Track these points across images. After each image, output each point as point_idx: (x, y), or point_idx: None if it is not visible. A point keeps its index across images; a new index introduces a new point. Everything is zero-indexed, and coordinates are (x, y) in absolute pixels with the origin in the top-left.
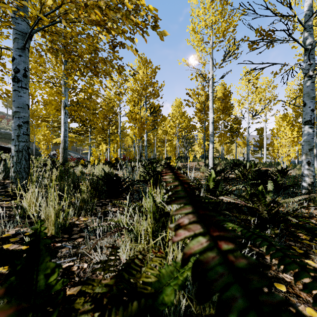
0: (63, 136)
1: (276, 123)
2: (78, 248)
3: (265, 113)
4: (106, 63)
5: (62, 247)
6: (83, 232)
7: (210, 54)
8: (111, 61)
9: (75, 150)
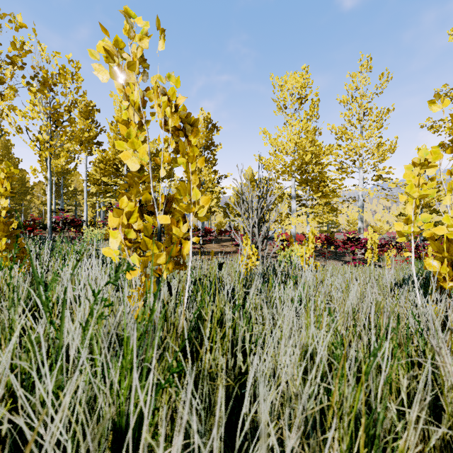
0: None
1: None
2: None
3: None
4: None
5: None
6: None
7: None
8: None
9: None
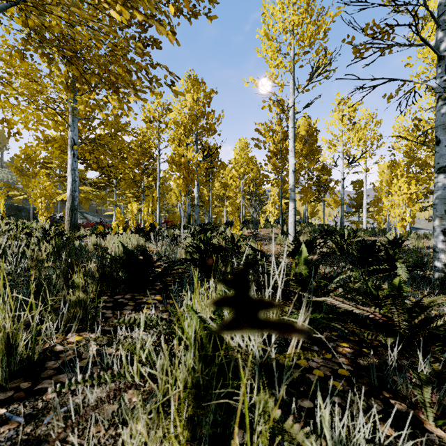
0: (71, 191)
1: (380, 173)
2: (39, 423)
3: (365, 159)
4: (131, 73)
5: (4, 420)
6: (65, 372)
7: (290, 71)
8: (133, 59)
9: (95, 212)
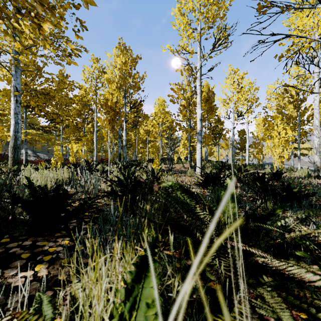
0: (13, 131)
1: (257, 125)
2: None
3: (248, 115)
4: (53, 12)
5: None
6: None
7: (198, 41)
8: None
9: (46, 151)
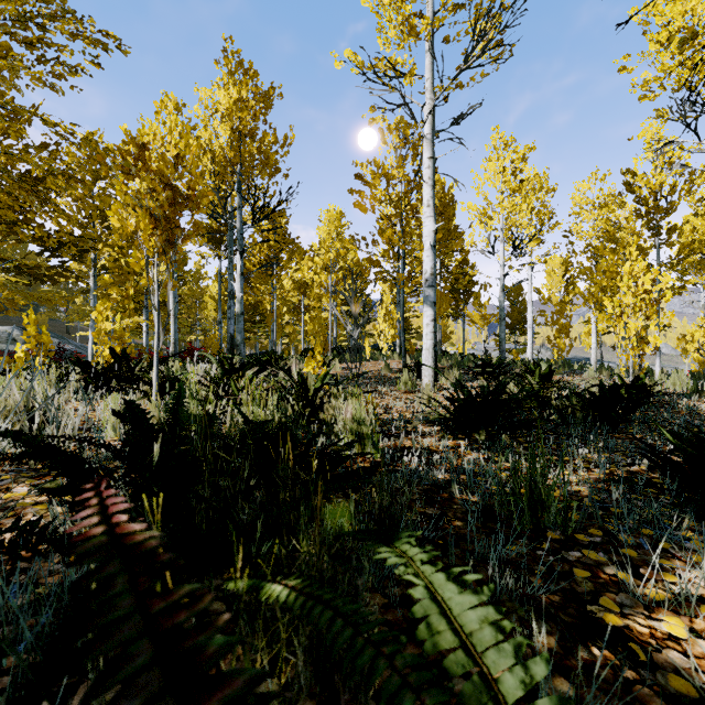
0: None
1: (549, 274)
2: None
3: (531, 248)
4: None
5: None
6: None
7: (428, 40)
8: None
9: (64, 331)
